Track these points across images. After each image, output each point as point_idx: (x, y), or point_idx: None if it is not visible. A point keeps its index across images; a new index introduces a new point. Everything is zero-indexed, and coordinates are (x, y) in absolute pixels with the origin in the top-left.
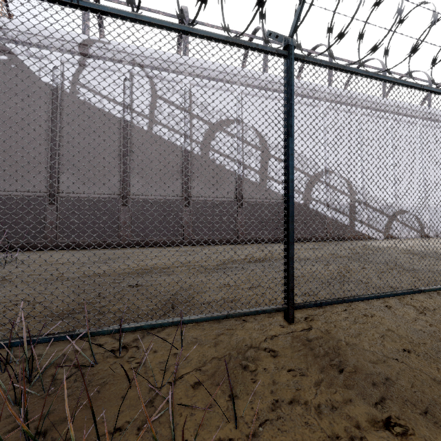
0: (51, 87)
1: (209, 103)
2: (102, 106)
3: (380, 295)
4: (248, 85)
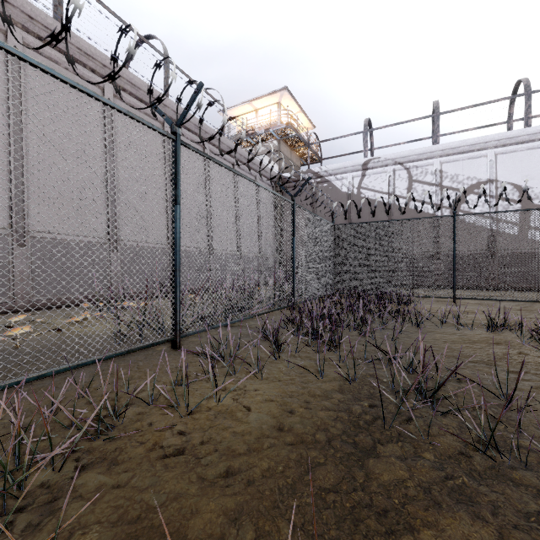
0: (347, 194)
1: (459, 173)
2: (375, 198)
3: (504, 300)
4: (503, 145)
